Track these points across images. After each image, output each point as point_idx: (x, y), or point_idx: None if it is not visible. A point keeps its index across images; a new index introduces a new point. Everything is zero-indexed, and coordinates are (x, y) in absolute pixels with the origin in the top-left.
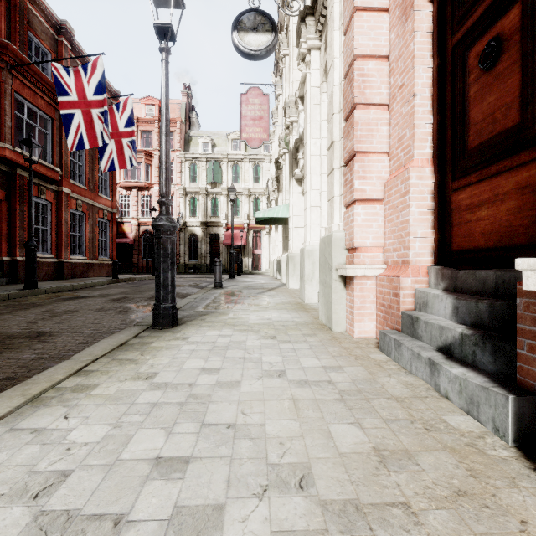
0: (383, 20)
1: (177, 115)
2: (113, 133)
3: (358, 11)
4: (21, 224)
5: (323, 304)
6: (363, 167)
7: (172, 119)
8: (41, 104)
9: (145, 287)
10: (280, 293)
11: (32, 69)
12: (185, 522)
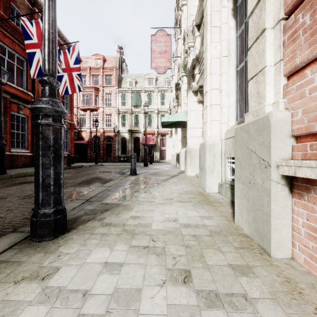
0: None
1: (114, 64)
2: (66, 68)
3: None
4: (4, 129)
5: (244, 208)
6: None
7: (110, 67)
8: (18, 49)
9: (83, 173)
10: (181, 180)
11: (10, 25)
12: None
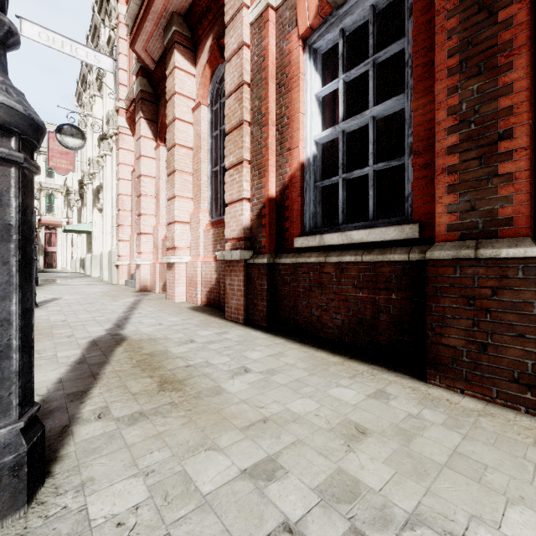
0: (130, 184)
1: None
2: None
3: (121, 179)
4: None
5: (110, 276)
6: (123, 230)
7: None
8: None
9: None
10: (87, 278)
11: None
12: (80, 293)
